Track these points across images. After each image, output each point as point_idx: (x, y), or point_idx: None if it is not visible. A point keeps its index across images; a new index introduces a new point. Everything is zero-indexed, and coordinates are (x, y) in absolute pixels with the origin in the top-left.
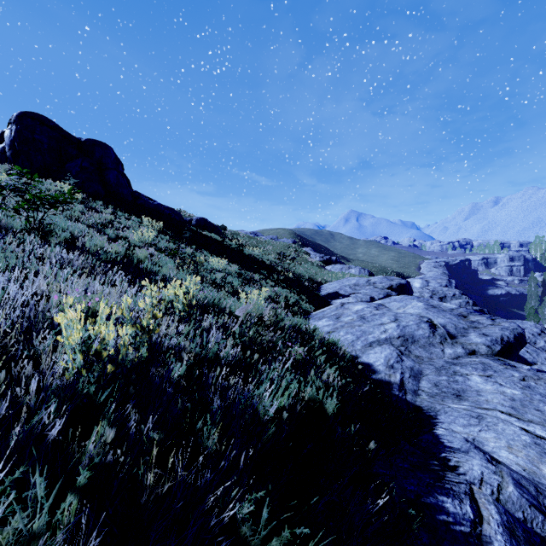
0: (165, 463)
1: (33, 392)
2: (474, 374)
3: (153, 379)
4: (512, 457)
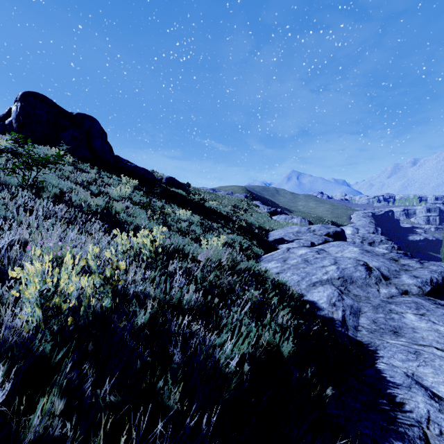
0: (122, 427)
1: None
2: (409, 312)
3: (115, 329)
4: None
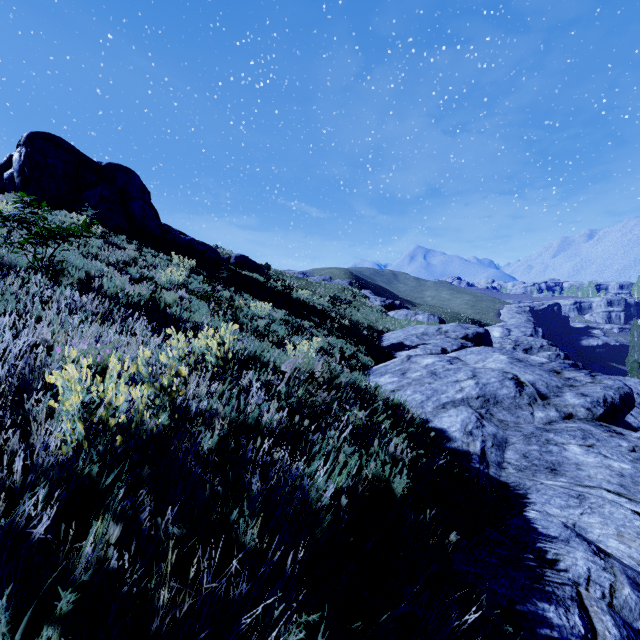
0: (188, 567)
1: (18, 472)
2: (572, 443)
3: (175, 453)
4: (623, 548)
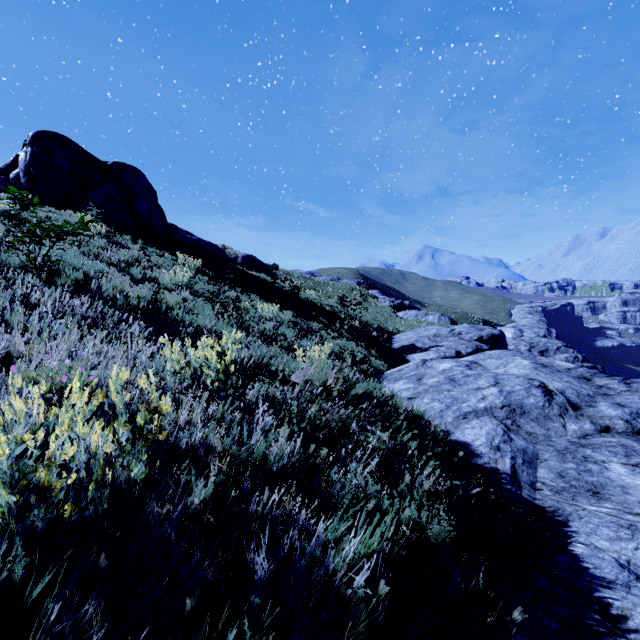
0: None
1: None
2: (614, 461)
3: (153, 517)
4: None
